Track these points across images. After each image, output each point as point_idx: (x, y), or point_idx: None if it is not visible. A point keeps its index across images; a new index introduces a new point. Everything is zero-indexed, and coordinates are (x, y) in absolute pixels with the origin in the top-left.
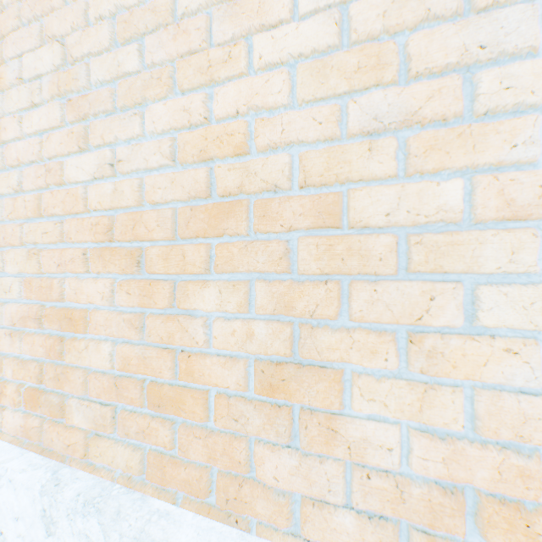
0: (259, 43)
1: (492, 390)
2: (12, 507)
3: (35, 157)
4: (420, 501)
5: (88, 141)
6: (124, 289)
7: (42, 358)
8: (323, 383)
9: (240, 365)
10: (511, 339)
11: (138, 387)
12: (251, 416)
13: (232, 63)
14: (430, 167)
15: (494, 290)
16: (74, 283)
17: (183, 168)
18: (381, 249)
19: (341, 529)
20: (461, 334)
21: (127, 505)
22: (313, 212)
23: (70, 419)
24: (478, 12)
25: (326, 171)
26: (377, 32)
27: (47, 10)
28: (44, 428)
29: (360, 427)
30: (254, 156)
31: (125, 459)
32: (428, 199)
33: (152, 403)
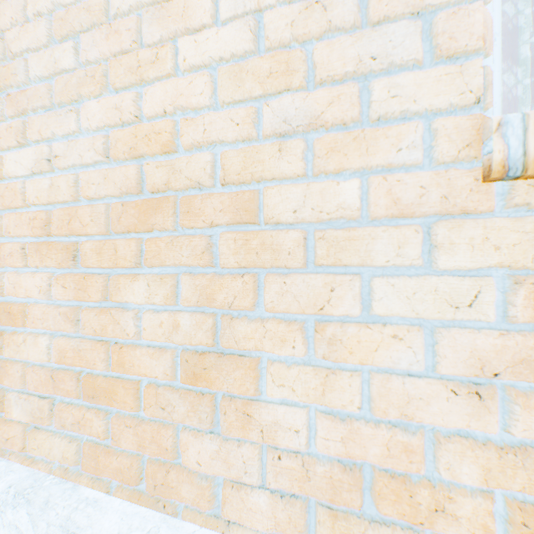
0: (184, 46)
1: (384, 374)
2: None
3: None
4: (323, 479)
5: (27, 136)
6: (61, 283)
7: None
8: (240, 370)
9: (168, 355)
10: (399, 326)
11: (74, 379)
12: (177, 404)
13: (159, 64)
14: (332, 167)
15: (384, 282)
16: (12, 277)
17: (117, 164)
18: (290, 244)
19: (256, 508)
20: (359, 323)
21: (57, 494)
22: (232, 208)
23: (9, 413)
24: (373, 25)
25: (243, 170)
26: (287, 40)
27: None
28: None
29: (272, 411)
30: (182, 154)
31: (62, 450)
32: (330, 197)
33: (87, 394)
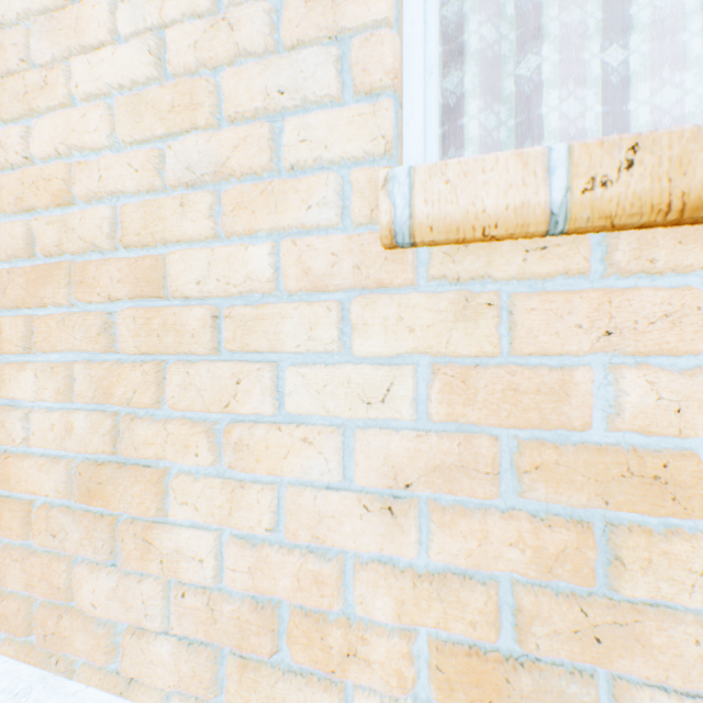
0: (77, 68)
1: (300, 487)
2: None
3: None
4: (231, 620)
5: None
6: None
7: None
8: (140, 485)
9: (61, 467)
10: (314, 427)
11: None
12: (71, 529)
13: (50, 90)
14: (241, 228)
15: (294, 372)
16: None
17: (9, 219)
18: (196, 324)
19: (159, 661)
20: (274, 423)
21: None
22: (132, 278)
23: None
24: (289, 51)
25: (144, 229)
26: (193, 66)
27: None
28: None
29: (175, 536)
30: (84, 207)
31: None
32: (239, 265)
33: None
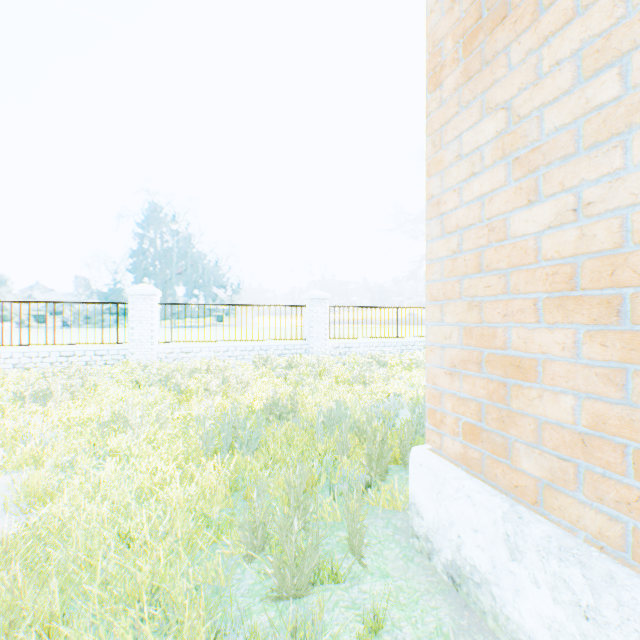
0: None
1: None
2: (468, 518)
3: (474, 220)
4: None
5: (536, 192)
6: (595, 340)
7: (477, 399)
8: None
9: None
10: None
11: (616, 451)
12: None
13: None
14: None
15: None
16: (521, 332)
17: None
18: None
19: None
20: None
21: (619, 574)
22: None
23: (516, 462)
24: None
25: None
26: None
27: (486, 86)
28: (484, 462)
29: None
30: None
31: (596, 524)
32: None
33: None
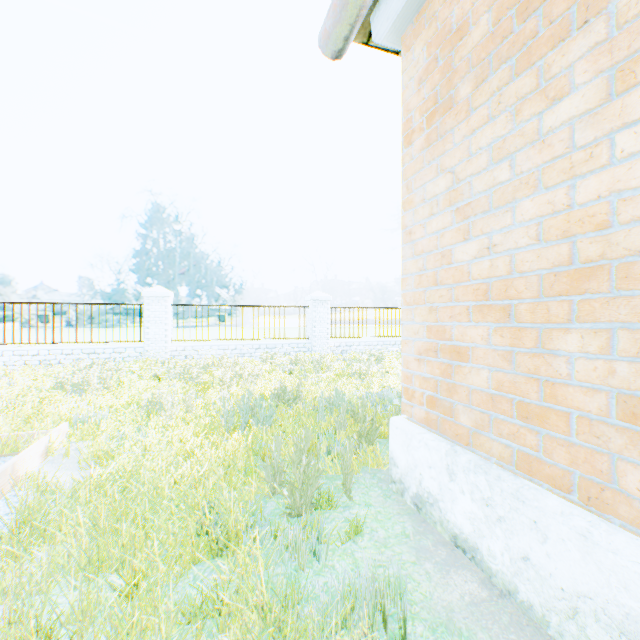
0: (620, 140)
1: None
2: (426, 460)
3: (433, 248)
4: None
5: (469, 233)
6: (498, 333)
7: (436, 377)
8: None
9: (601, 395)
10: None
11: (508, 402)
12: (611, 436)
13: (592, 160)
14: None
15: None
16: (460, 329)
17: (546, 244)
18: None
19: None
20: None
21: (503, 475)
22: None
23: (457, 418)
24: None
25: None
26: None
27: (440, 153)
28: (439, 421)
29: None
30: (616, 227)
31: (498, 451)
32: None
33: (520, 415)
